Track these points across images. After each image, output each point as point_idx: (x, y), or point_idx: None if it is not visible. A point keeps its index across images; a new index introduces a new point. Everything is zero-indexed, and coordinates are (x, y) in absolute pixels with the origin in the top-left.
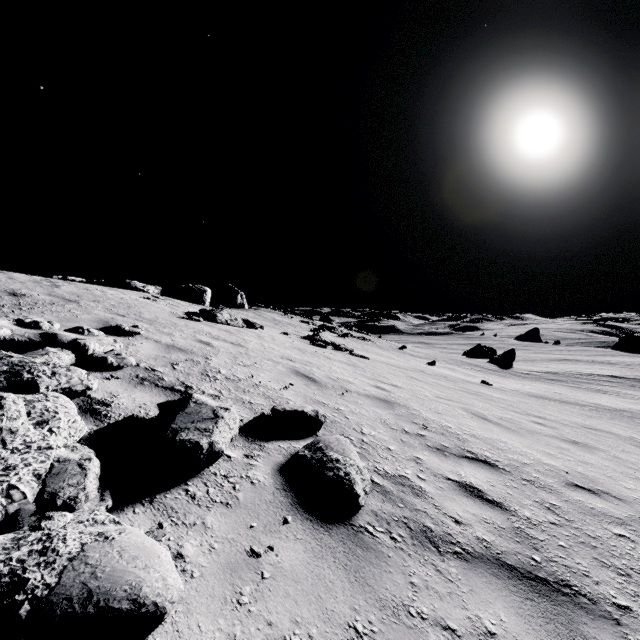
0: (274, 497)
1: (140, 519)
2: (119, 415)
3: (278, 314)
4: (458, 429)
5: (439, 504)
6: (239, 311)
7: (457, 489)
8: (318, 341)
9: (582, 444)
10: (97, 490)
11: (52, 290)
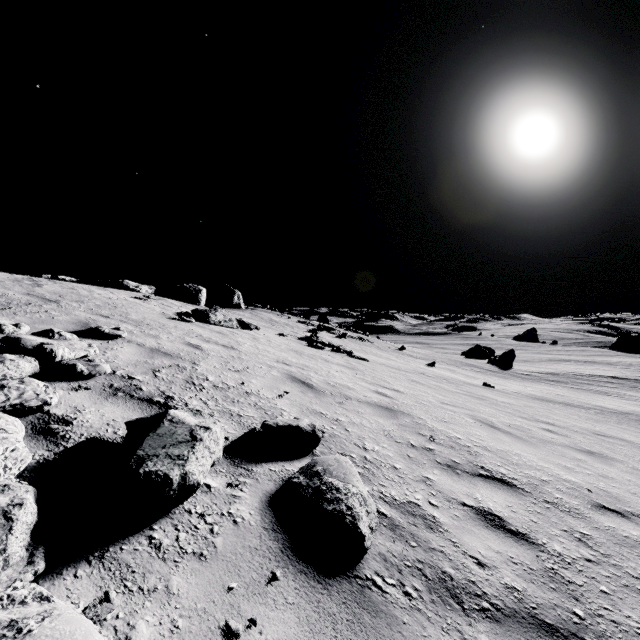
0: (261, 541)
1: (82, 586)
2: (80, 436)
3: (275, 314)
4: (468, 440)
5: (457, 539)
6: (235, 311)
7: (475, 518)
8: (316, 342)
9: (598, 454)
10: (26, 548)
11: (32, 289)
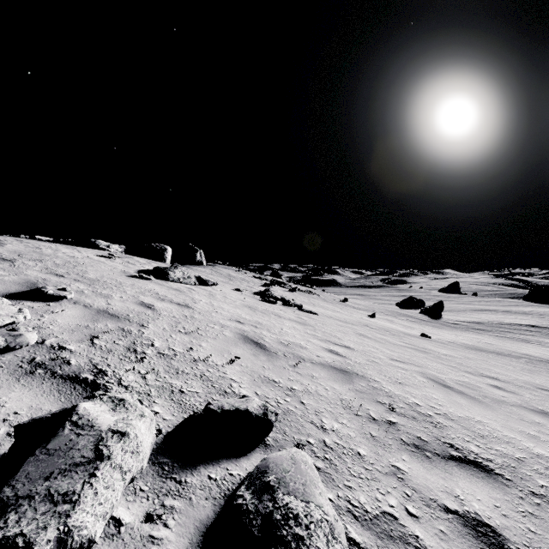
0: None
1: None
2: None
3: (233, 270)
4: (427, 407)
5: None
6: (197, 268)
7: (465, 533)
8: (269, 297)
9: None
10: None
11: None
